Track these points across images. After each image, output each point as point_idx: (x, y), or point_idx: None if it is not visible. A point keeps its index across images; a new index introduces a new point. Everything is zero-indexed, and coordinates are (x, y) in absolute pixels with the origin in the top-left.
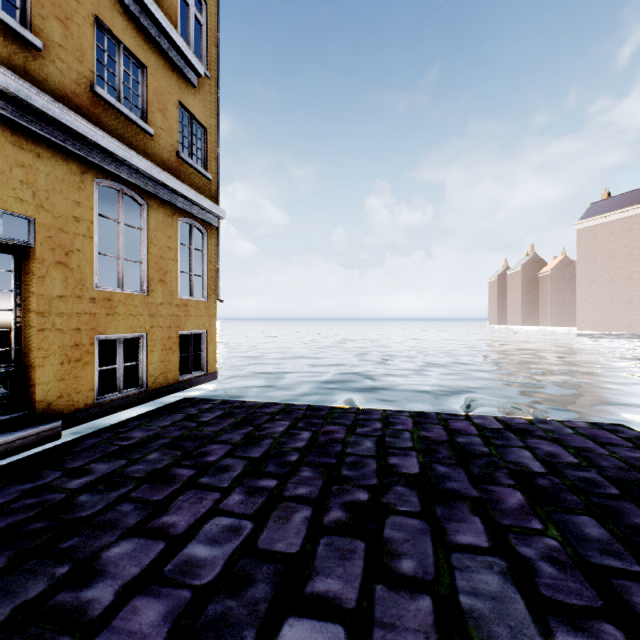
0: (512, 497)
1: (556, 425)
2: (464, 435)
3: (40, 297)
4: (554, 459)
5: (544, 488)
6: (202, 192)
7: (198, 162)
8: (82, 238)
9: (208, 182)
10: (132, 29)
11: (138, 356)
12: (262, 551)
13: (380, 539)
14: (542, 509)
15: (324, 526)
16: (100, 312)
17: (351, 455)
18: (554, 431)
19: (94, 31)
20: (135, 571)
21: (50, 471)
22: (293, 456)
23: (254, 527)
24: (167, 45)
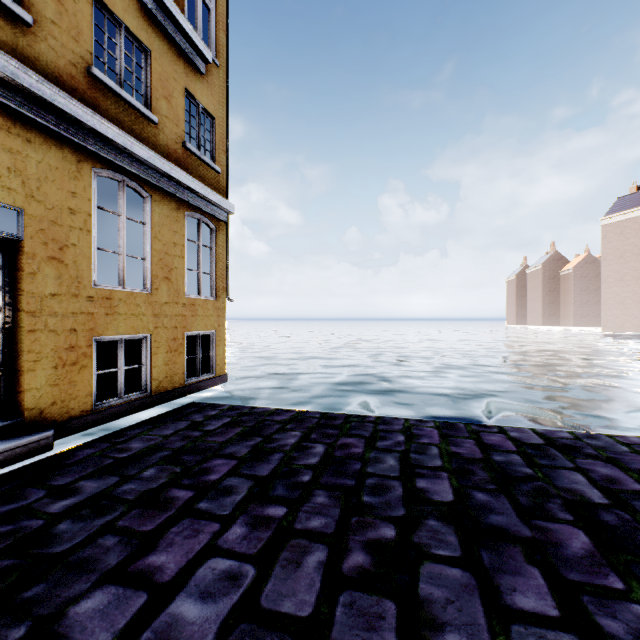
0: (575, 539)
1: (607, 441)
2: (501, 452)
3: (30, 295)
4: (615, 486)
5: (613, 527)
6: (210, 185)
7: (207, 155)
8: (78, 232)
9: (217, 175)
10: (134, 9)
11: (141, 358)
12: (265, 612)
13: (415, 599)
14: (617, 558)
15: (343, 576)
16: (98, 312)
17: (372, 476)
18: (606, 448)
19: (92, 9)
20: (105, 639)
21: (34, 489)
22: (305, 476)
23: (257, 574)
24: (172, 28)
